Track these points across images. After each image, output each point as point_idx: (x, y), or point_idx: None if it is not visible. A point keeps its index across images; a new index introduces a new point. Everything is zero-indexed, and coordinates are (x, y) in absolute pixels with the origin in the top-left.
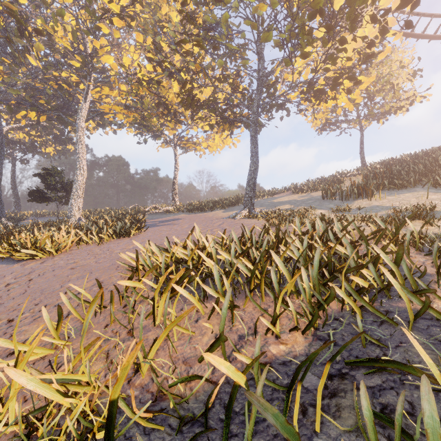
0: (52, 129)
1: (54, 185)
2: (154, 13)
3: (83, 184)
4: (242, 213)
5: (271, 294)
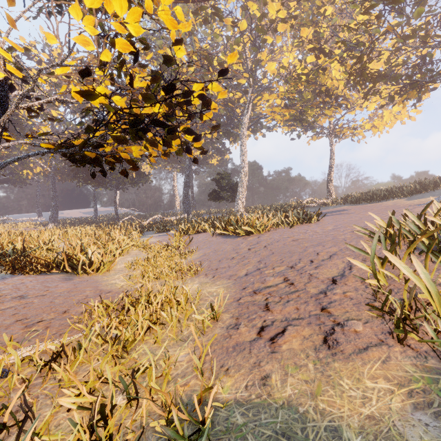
0: (217, 143)
1: (223, 186)
2: (312, 3)
3: (246, 183)
4: None
5: None
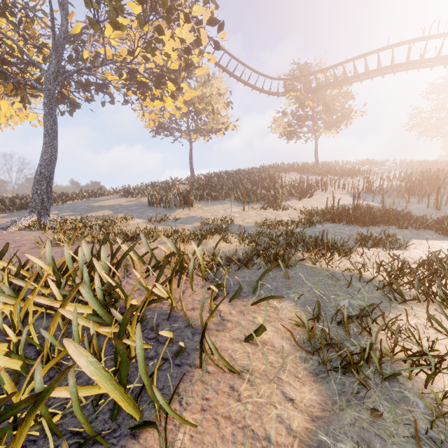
0: None
1: None
2: None
3: None
4: (23, 222)
5: None
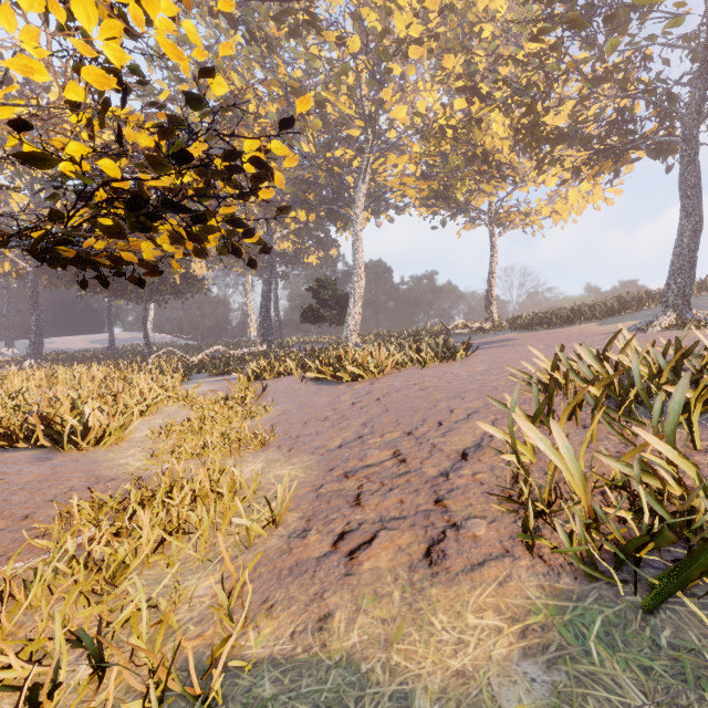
0: (316, 230)
1: (325, 300)
2: (463, 16)
3: (361, 296)
4: (662, 321)
5: None
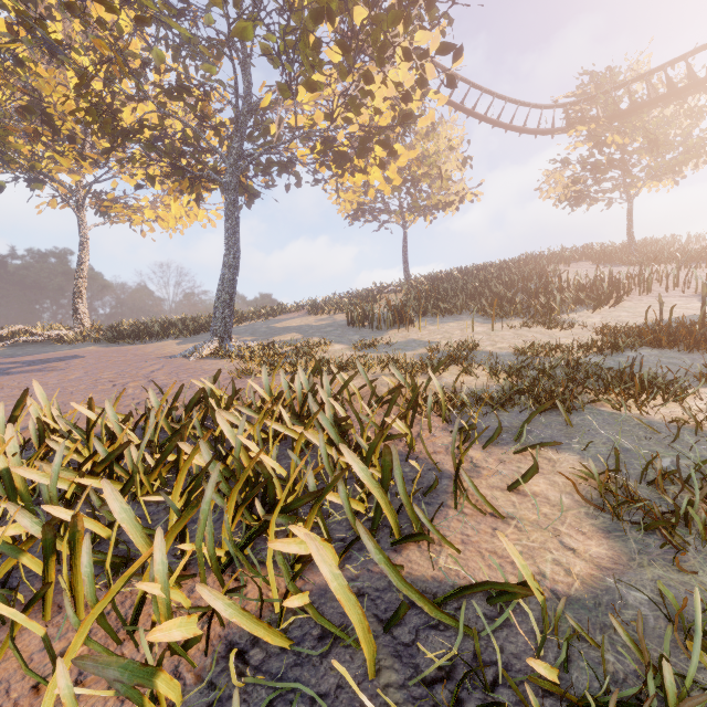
0: None
1: None
2: None
3: None
4: (206, 349)
5: (71, 615)
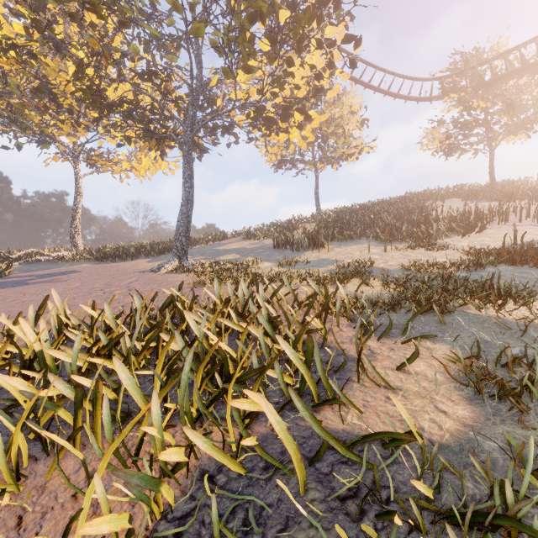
0: None
1: None
2: None
3: None
4: (169, 266)
5: (97, 449)
